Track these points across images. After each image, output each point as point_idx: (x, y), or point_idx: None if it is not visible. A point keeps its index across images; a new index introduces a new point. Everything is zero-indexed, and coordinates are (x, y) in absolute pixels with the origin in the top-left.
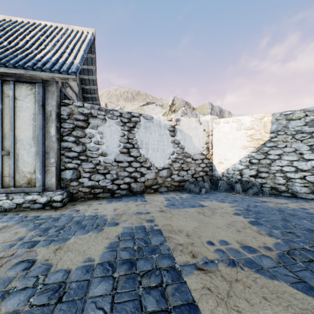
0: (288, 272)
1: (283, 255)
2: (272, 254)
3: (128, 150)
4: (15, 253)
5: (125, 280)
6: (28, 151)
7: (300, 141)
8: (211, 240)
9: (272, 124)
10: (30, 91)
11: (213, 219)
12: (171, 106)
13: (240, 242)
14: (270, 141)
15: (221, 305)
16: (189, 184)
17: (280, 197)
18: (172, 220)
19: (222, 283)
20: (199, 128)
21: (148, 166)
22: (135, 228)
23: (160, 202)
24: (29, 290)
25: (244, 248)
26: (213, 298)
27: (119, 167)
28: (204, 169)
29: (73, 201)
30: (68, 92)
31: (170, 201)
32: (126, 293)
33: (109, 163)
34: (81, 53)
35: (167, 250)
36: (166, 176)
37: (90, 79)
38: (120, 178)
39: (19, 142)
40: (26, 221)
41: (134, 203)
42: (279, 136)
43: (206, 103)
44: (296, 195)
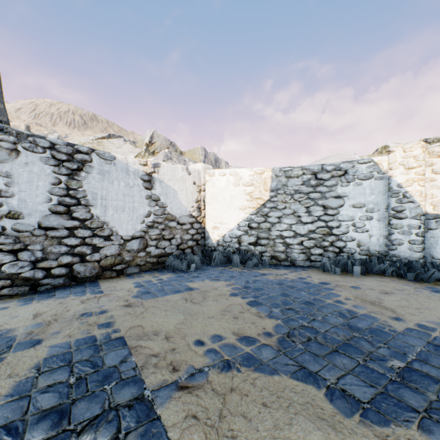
0: (289, 359)
1: (283, 339)
2: (272, 341)
3: (68, 208)
4: None
5: None
6: None
7: (298, 202)
8: (201, 338)
9: (272, 181)
10: None
11: (205, 306)
12: (149, 145)
13: (237, 333)
14: (270, 200)
15: (210, 437)
16: (173, 259)
17: (280, 267)
18: (144, 318)
19: (214, 401)
20: (187, 180)
21: (107, 235)
22: (76, 343)
23: (126, 291)
24: None
25: (242, 340)
26: (200, 428)
27: (50, 238)
28: (195, 237)
29: None
30: None
31: (144, 288)
32: None
33: (25, 231)
34: None
35: (132, 370)
36: (138, 250)
37: None
38: (51, 258)
39: None
40: None
41: (79, 298)
42: (279, 195)
43: (198, 148)
44: (295, 263)
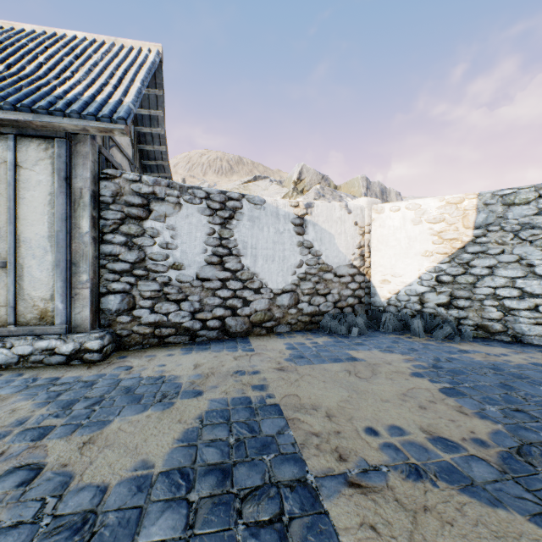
0: (524, 491)
1: (510, 456)
2: (488, 454)
3: (220, 259)
4: (7, 451)
5: (211, 509)
6: (40, 260)
7: (528, 242)
8: (373, 426)
9: (477, 212)
10: (43, 153)
11: (375, 385)
12: (297, 183)
13: (426, 430)
14: (473, 242)
15: None
16: (329, 319)
17: (493, 343)
18: (300, 386)
19: (399, 516)
20: (347, 220)
21: (256, 287)
22: (232, 401)
23: (277, 352)
24: (25, 529)
25: (435, 442)
26: None
27: (205, 289)
28: (356, 293)
29: (122, 351)
30: (114, 157)
31: (297, 351)
32: (213, 535)
33: (186, 281)
34: (137, 86)
35: (290, 445)
36: (288, 306)
37: (153, 134)
38: (206, 309)
39: (24, 244)
40: (34, 387)
41: (231, 354)
42: (490, 233)
43: (357, 178)
44: (522, 339)
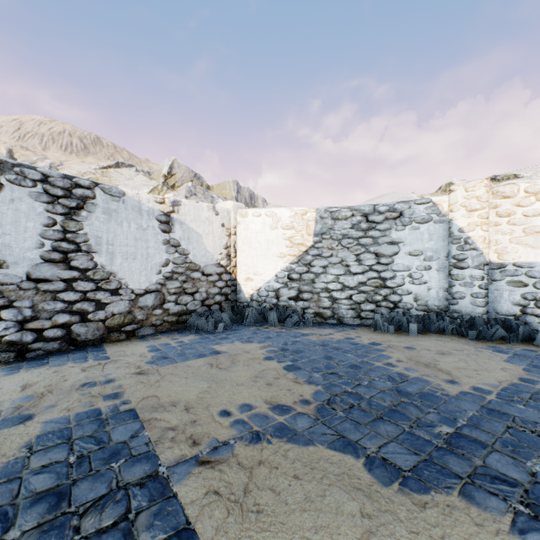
0: (327, 428)
1: (322, 407)
2: (309, 409)
3: (64, 255)
4: None
5: (39, 538)
6: None
7: (346, 248)
8: (227, 408)
9: (316, 223)
10: None
11: (233, 372)
12: (168, 177)
13: (270, 401)
14: (314, 247)
15: (233, 513)
16: (196, 317)
17: (326, 326)
18: (160, 387)
19: (239, 475)
20: (215, 221)
21: (114, 288)
22: (76, 417)
23: (138, 356)
24: None
25: (275, 409)
26: (222, 504)
27: (42, 292)
28: (224, 290)
29: None
30: None
31: (160, 352)
32: None
33: (11, 283)
34: None
35: (144, 446)
36: (153, 306)
37: None
38: (43, 317)
39: None
40: None
41: (79, 365)
42: (324, 240)
43: (229, 181)
44: (343, 321)
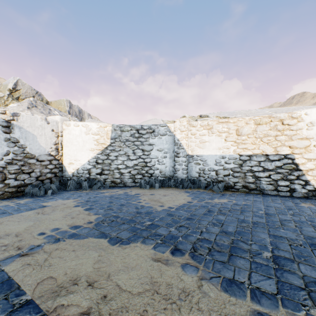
0: (97, 231)
1: (98, 223)
2: (91, 225)
3: None
4: None
5: None
6: None
7: (128, 146)
8: (44, 231)
9: (112, 132)
10: None
11: (52, 215)
12: (13, 91)
13: (70, 225)
14: (110, 145)
15: (36, 269)
16: (32, 187)
17: (116, 188)
18: None
19: (43, 256)
20: (46, 128)
21: None
22: None
23: None
24: None
25: (72, 228)
26: (31, 267)
27: None
28: (53, 170)
29: None
30: None
31: (1, 210)
32: None
33: None
34: None
35: None
36: None
37: None
38: None
39: None
40: None
41: None
42: (116, 142)
43: (64, 100)
44: (126, 185)
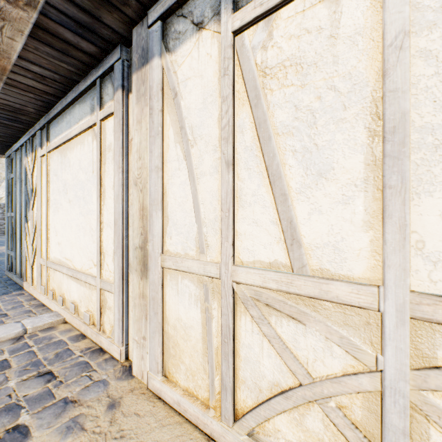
0: None
1: None
2: None
3: (4, 218)
4: None
5: None
6: None
7: None
8: None
9: None
10: None
11: None
12: None
13: None
14: None
15: None
16: None
17: None
18: None
19: None
20: None
21: None
22: None
23: None
24: None
25: None
26: None
27: (0, 225)
28: None
29: None
30: None
31: None
32: None
33: None
34: None
35: None
36: None
37: None
38: (0, 229)
39: None
40: None
41: None
42: None
43: None
44: None
